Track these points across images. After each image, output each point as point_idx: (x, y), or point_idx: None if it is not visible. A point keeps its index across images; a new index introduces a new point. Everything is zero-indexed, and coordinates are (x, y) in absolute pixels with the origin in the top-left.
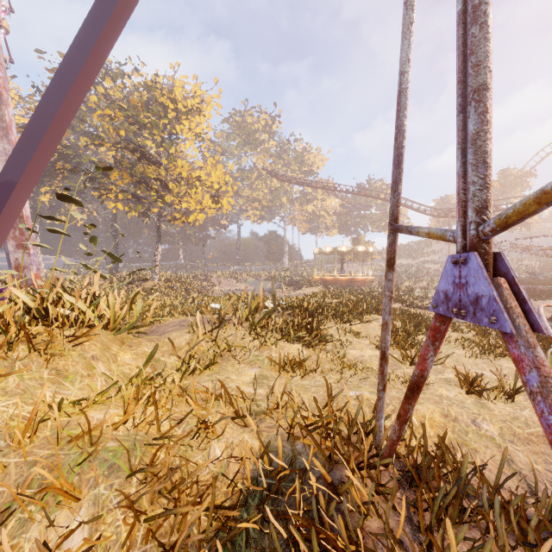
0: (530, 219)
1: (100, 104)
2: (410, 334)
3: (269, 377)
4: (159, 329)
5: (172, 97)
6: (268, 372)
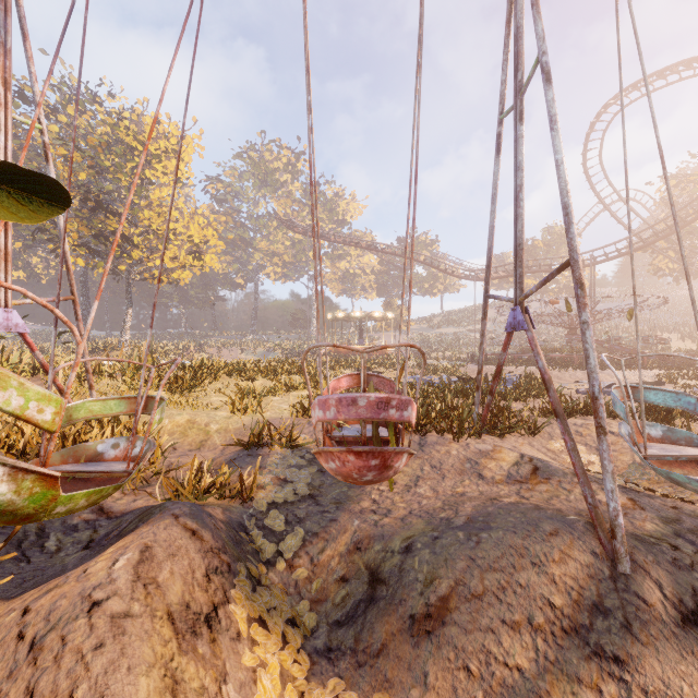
0: None
1: (51, 143)
2: (294, 388)
3: None
4: None
5: (137, 139)
6: None
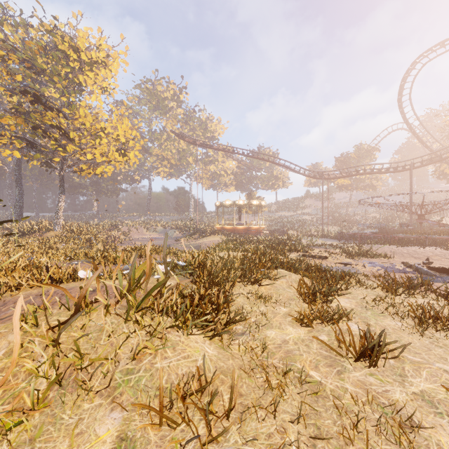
0: (376, 183)
1: None
2: (326, 295)
3: (137, 446)
4: (1, 307)
5: (73, 45)
6: (140, 420)
